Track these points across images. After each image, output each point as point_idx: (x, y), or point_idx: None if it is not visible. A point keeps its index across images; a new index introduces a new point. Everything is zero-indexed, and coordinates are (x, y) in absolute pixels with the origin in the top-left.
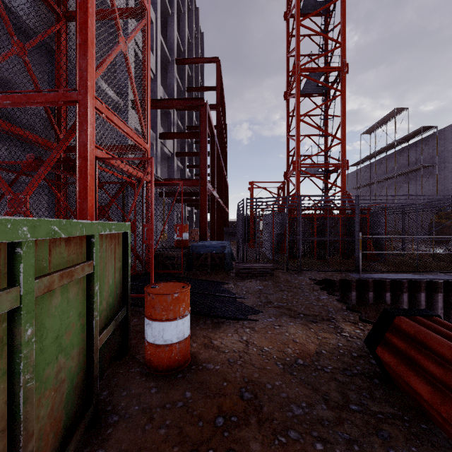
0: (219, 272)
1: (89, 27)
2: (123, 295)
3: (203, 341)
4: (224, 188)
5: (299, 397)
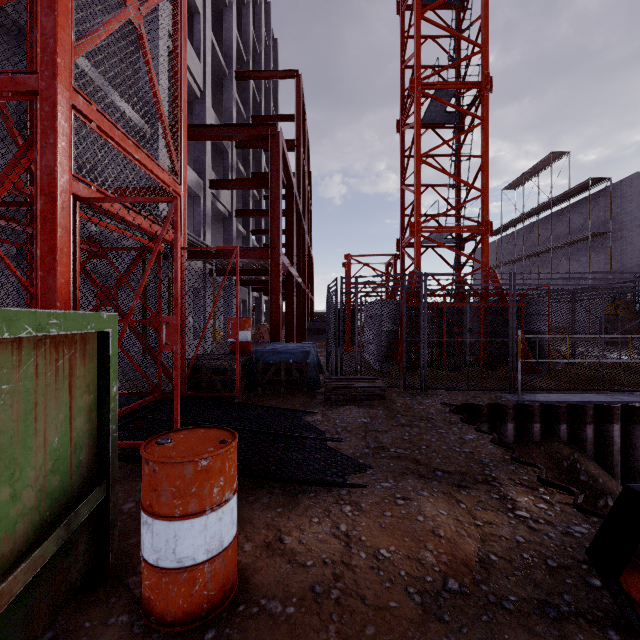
0: (299, 392)
1: None
2: (98, 460)
3: (264, 537)
4: (308, 264)
5: None
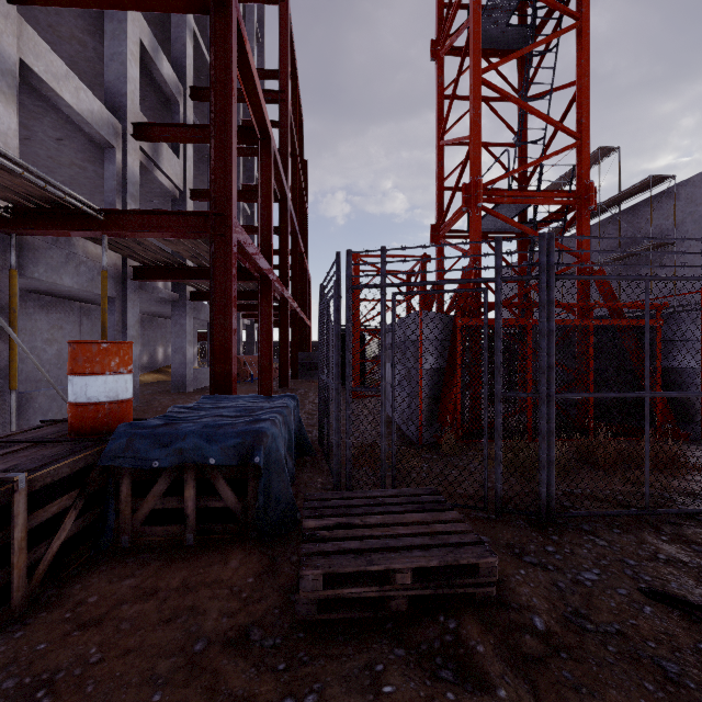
0: (231, 554)
1: None
2: None
3: None
4: (302, 277)
5: None
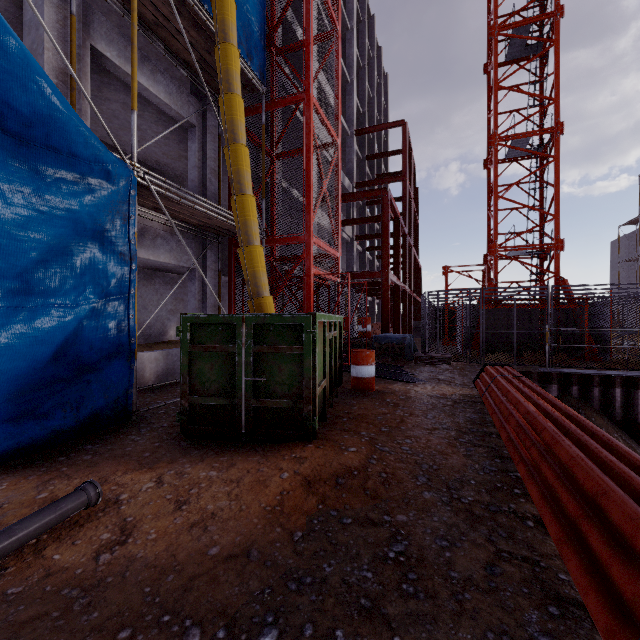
0: (400, 361)
1: (311, 194)
2: (339, 354)
3: (382, 386)
4: (414, 271)
5: (429, 401)
